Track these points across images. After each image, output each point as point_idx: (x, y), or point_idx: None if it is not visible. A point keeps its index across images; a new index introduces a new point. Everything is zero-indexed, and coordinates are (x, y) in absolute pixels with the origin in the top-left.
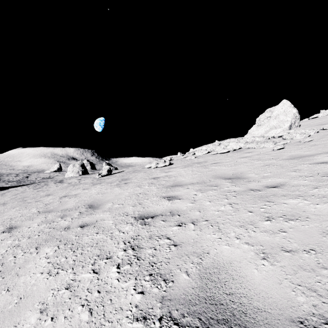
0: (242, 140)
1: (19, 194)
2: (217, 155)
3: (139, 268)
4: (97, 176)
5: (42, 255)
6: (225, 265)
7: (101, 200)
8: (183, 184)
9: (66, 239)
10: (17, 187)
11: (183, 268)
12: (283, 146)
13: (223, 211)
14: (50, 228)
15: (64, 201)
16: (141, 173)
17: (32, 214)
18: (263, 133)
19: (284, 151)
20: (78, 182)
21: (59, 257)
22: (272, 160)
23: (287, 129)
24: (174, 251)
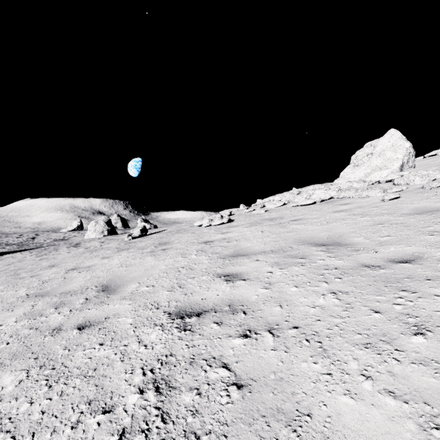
0: (333, 187)
1: (14, 264)
2: (298, 208)
3: None
4: (125, 238)
5: None
6: None
7: (123, 278)
8: (249, 253)
9: (47, 354)
10: (15, 253)
11: None
12: (399, 195)
13: (323, 308)
14: (31, 329)
15: (70, 277)
16: (188, 234)
17: (16, 300)
18: (362, 177)
19: (402, 203)
20: (99, 247)
21: (20, 399)
22: (386, 215)
23: (397, 171)
24: (237, 404)
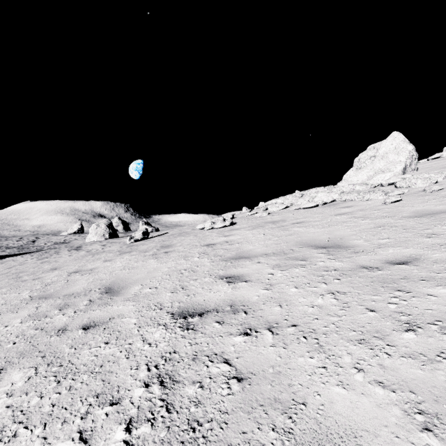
0: (336, 189)
1: (15, 267)
2: (300, 211)
3: (168, 435)
4: (127, 241)
5: (3, 387)
6: (345, 442)
7: (126, 280)
8: (251, 256)
9: (54, 352)
10: (16, 257)
11: (255, 441)
12: (400, 198)
13: (321, 308)
14: (36, 330)
15: (73, 280)
16: (190, 237)
17: (20, 302)
18: (364, 179)
19: (403, 205)
20: (100, 250)
21: (30, 393)
22: (386, 218)
23: (400, 173)
24: (237, 395)
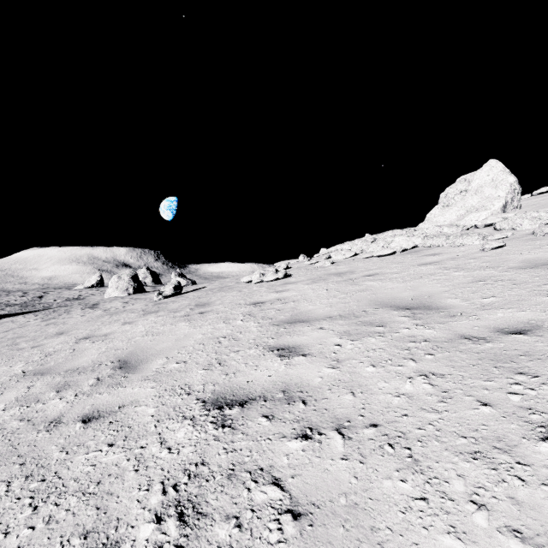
0: (418, 232)
1: (14, 330)
2: (372, 260)
3: None
4: (155, 297)
5: None
6: None
7: (147, 350)
8: (310, 319)
9: (38, 458)
10: (16, 316)
11: None
12: (503, 243)
13: (411, 398)
14: (21, 421)
15: (81, 349)
16: (233, 293)
17: (9, 379)
18: (453, 220)
19: (507, 253)
20: (121, 308)
21: None
22: (487, 269)
23: (498, 212)
24: (292, 544)
